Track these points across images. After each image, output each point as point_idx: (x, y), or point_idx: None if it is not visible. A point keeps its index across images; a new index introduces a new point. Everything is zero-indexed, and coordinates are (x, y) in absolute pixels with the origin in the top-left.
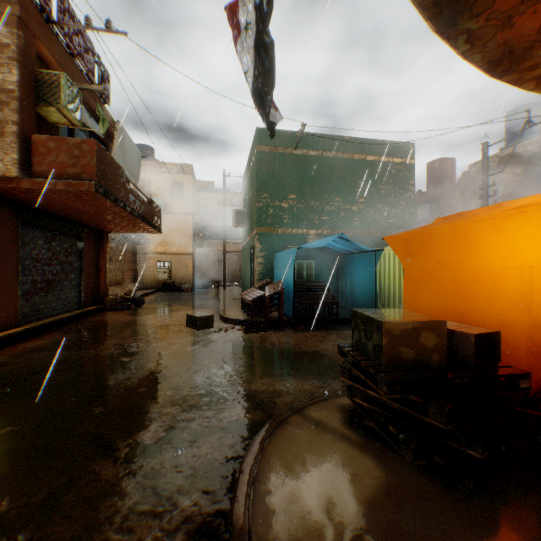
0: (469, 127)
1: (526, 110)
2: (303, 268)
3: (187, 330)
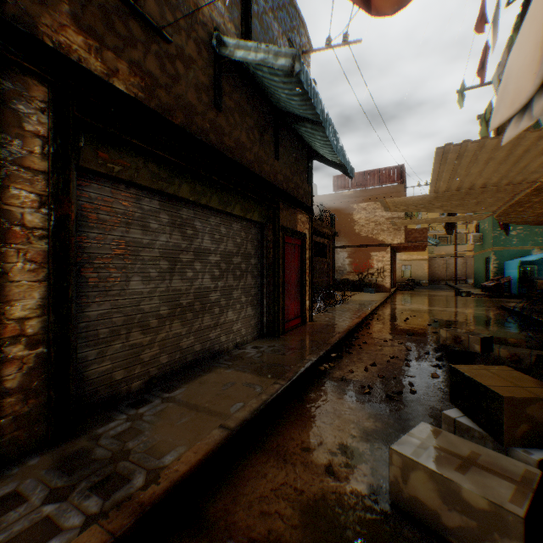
0: None
1: None
2: (525, 270)
3: (456, 296)
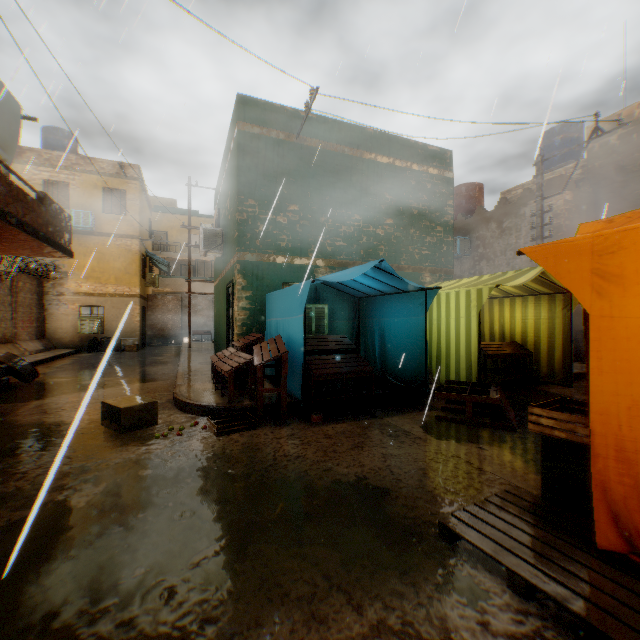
0: (532, 127)
1: (594, 114)
2: (310, 316)
3: (100, 434)
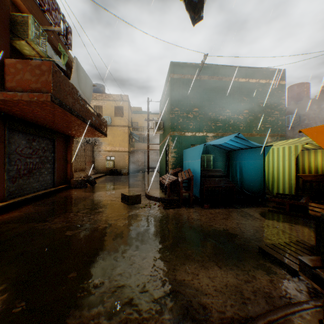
0: None
1: None
2: (204, 160)
3: (121, 205)
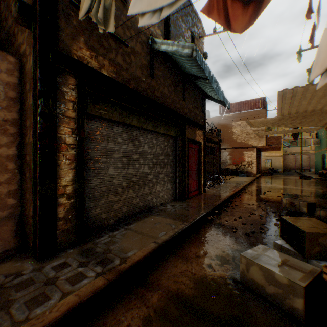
0: None
1: None
2: None
3: (300, 179)
